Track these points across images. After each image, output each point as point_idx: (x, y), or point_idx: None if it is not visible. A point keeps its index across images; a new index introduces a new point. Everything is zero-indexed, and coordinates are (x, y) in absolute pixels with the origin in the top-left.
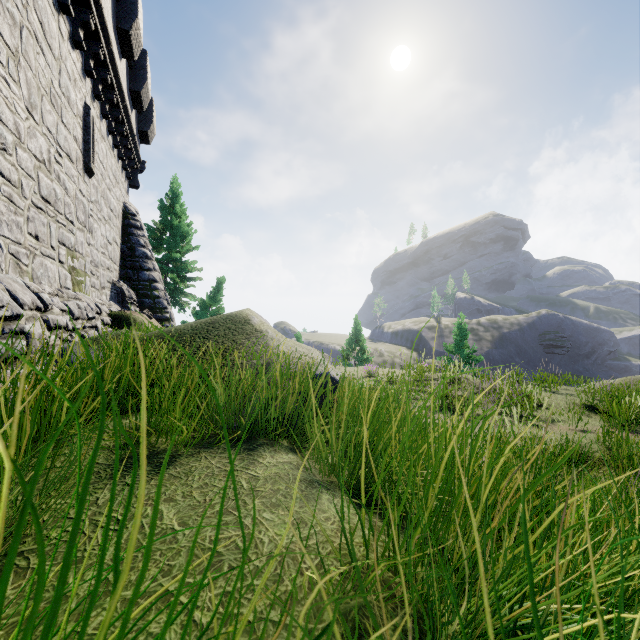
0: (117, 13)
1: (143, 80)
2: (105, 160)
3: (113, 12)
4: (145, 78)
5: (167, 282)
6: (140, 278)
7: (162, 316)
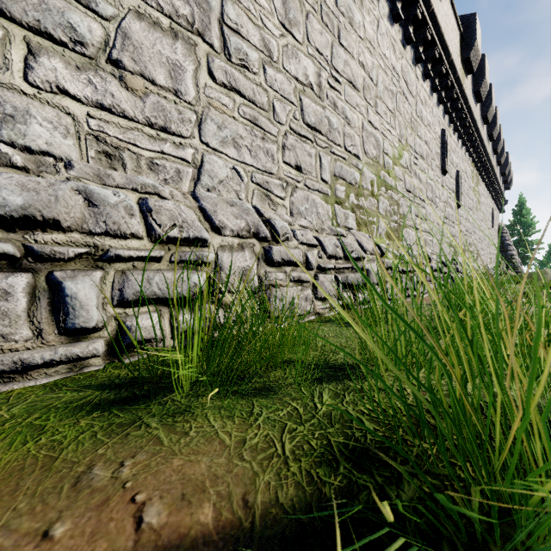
0: (500, 168)
1: (508, 175)
2: (494, 216)
3: (499, 170)
4: (509, 173)
5: (519, 253)
6: (506, 255)
7: (517, 271)
